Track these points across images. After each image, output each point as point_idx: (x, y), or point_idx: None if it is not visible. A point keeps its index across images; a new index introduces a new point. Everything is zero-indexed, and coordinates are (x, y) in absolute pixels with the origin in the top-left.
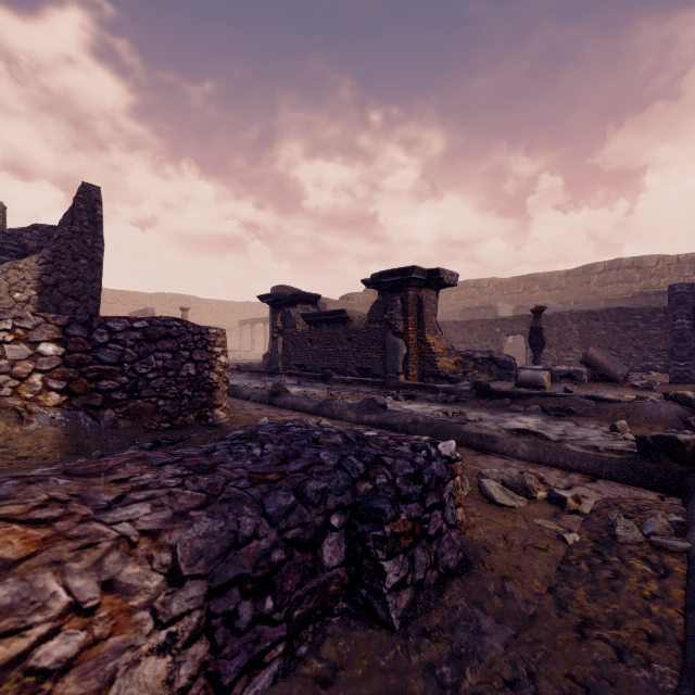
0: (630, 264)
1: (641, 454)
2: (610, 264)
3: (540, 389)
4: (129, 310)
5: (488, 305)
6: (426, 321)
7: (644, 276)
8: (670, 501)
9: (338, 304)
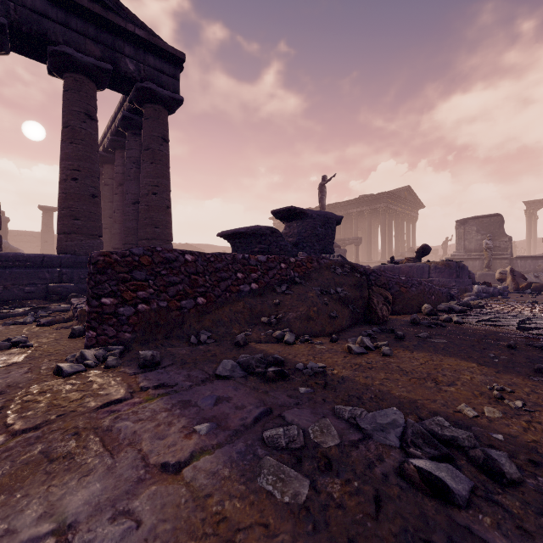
0: None
1: None
2: None
3: None
4: None
5: None
6: None
7: None
8: None
9: None
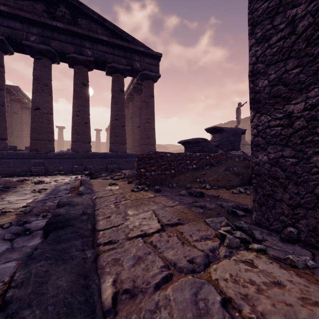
0: None
1: (89, 176)
2: None
3: None
4: None
5: None
6: None
7: None
8: (93, 179)
9: None
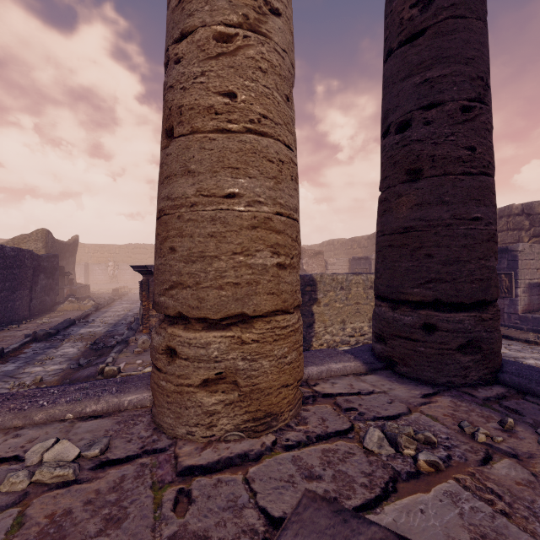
0: (519, 211)
1: None
2: (500, 211)
3: (138, 348)
4: None
5: (365, 257)
6: (150, 295)
7: (533, 223)
8: None
9: None
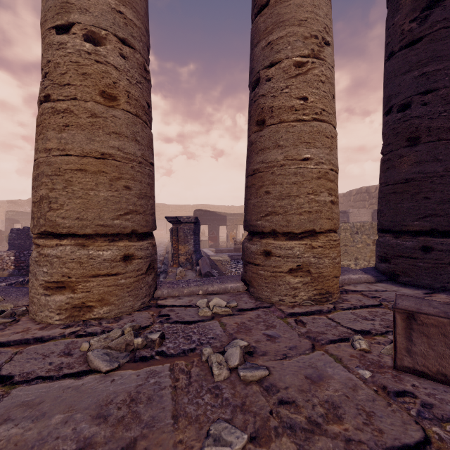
0: None
1: None
2: None
3: (176, 276)
4: (182, 214)
5: (343, 211)
6: (179, 239)
7: None
8: None
9: (234, 215)
